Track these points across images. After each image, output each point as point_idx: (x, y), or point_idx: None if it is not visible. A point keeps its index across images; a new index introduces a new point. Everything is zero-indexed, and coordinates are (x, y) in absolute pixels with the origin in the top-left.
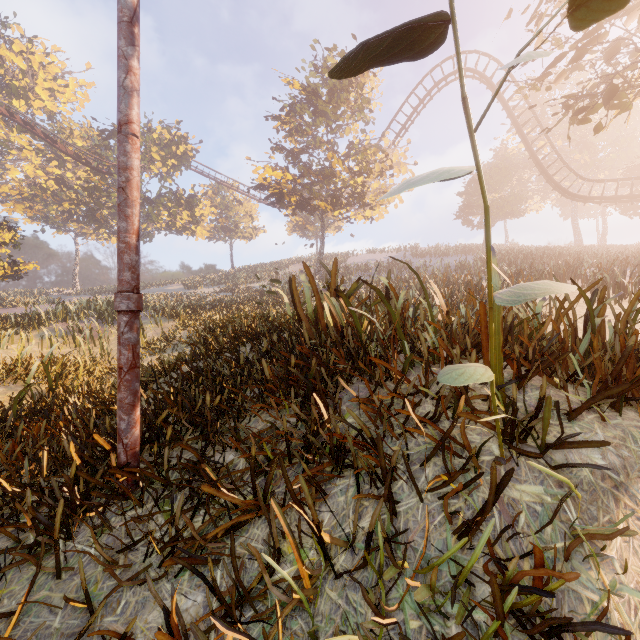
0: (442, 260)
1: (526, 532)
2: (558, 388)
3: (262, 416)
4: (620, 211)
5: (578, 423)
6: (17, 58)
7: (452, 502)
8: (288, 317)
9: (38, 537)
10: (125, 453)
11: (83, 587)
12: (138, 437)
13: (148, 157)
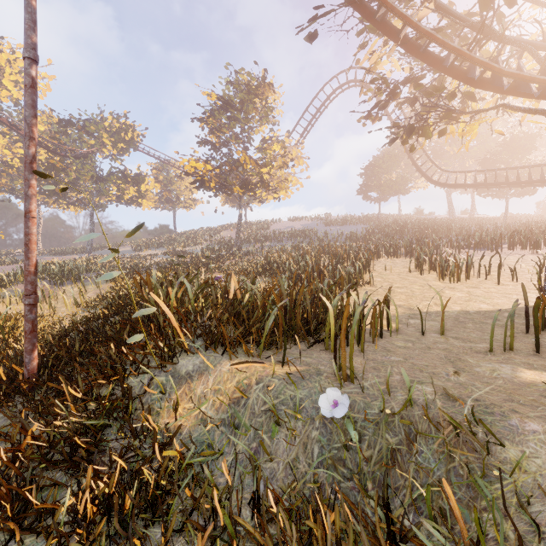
0: (343, 229)
1: (150, 392)
2: (210, 341)
3: None
4: (478, 192)
5: (197, 355)
6: None
7: (133, 384)
8: None
9: None
10: (28, 374)
11: None
12: (36, 366)
13: (100, 142)
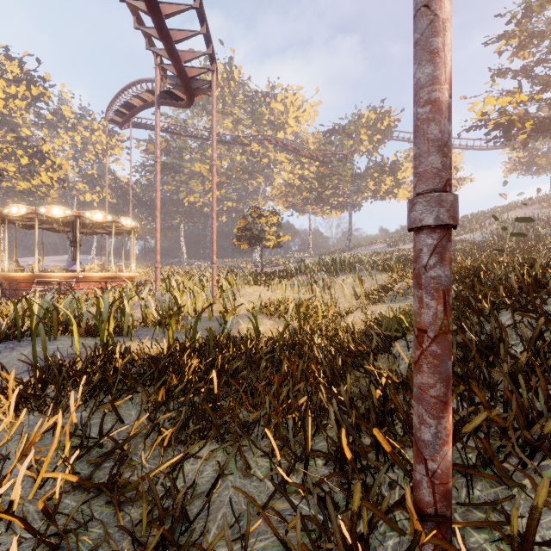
0: None
1: None
2: None
3: None
4: None
5: None
6: (279, 105)
7: None
8: None
9: None
10: (430, 486)
11: None
12: (450, 461)
13: (358, 140)
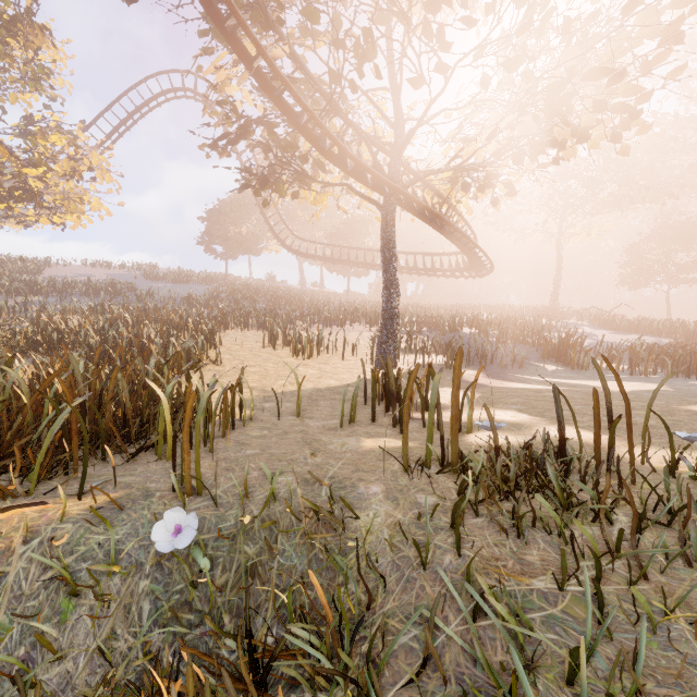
0: (178, 287)
1: None
2: None
3: None
4: (326, 266)
5: None
6: None
7: None
8: None
9: None
10: None
11: None
12: None
13: None
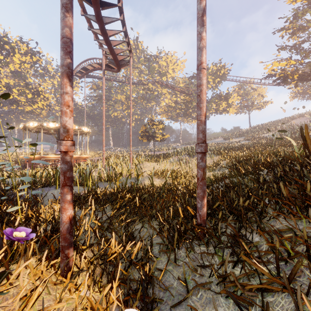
0: None
1: None
2: None
3: (279, 219)
4: None
5: None
6: (163, 62)
7: None
8: (296, 154)
9: (169, 242)
10: (199, 218)
11: (184, 276)
12: (205, 212)
13: (207, 81)
